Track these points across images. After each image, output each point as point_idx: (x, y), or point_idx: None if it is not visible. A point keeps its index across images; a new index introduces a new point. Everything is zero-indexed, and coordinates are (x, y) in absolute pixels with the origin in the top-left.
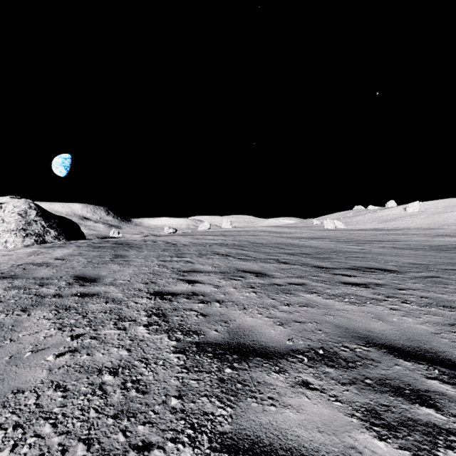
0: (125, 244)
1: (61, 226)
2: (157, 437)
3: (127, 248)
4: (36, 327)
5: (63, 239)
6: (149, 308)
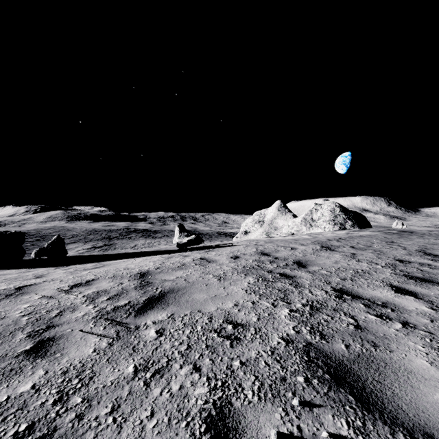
0: (409, 231)
1: (354, 218)
2: (412, 256)
3: (410, 234)
4: (377, 246)
5: (356, 227)
6: (417, 249)
